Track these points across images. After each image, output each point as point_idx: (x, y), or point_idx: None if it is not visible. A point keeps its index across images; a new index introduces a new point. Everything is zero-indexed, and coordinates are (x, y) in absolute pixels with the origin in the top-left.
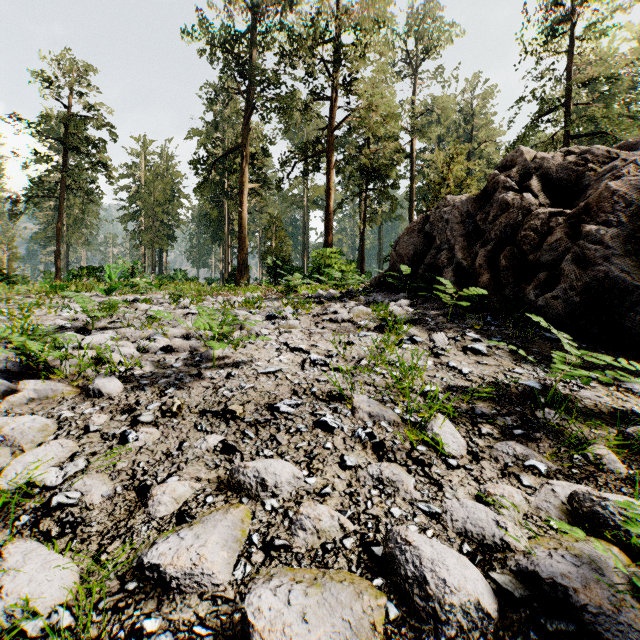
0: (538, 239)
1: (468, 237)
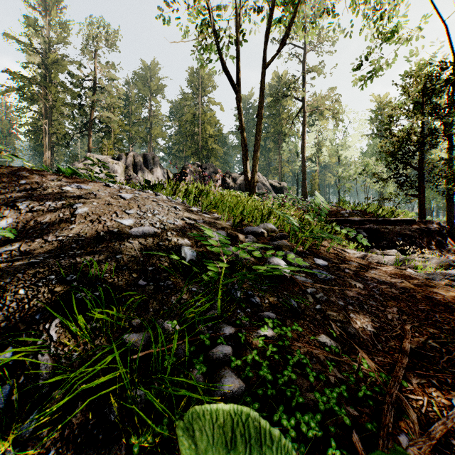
0: None
1: None
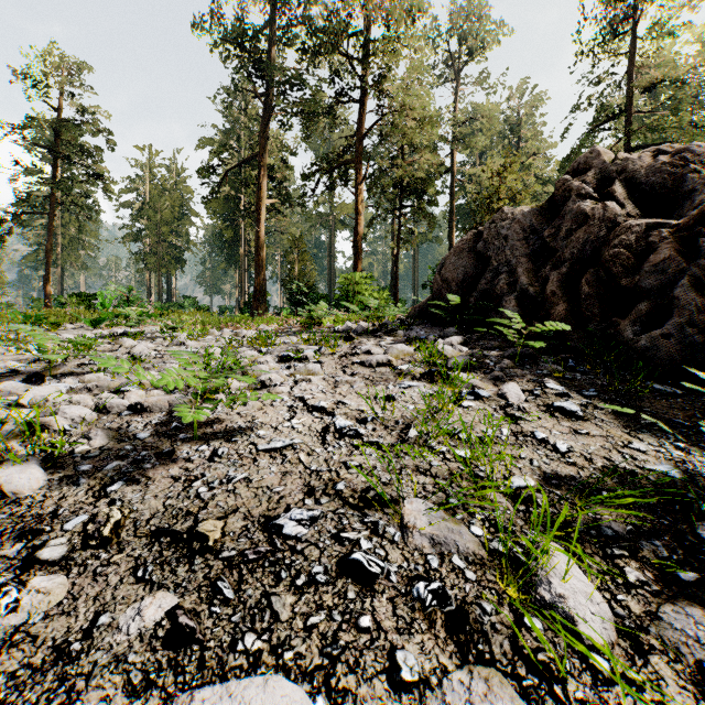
0: (634, 258)
1: (533, 257)
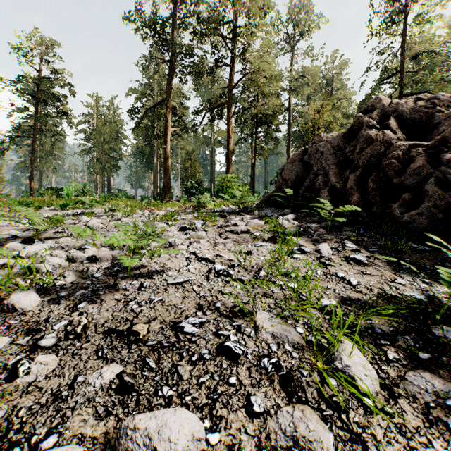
0: (401, 166)
1: (339, 165)
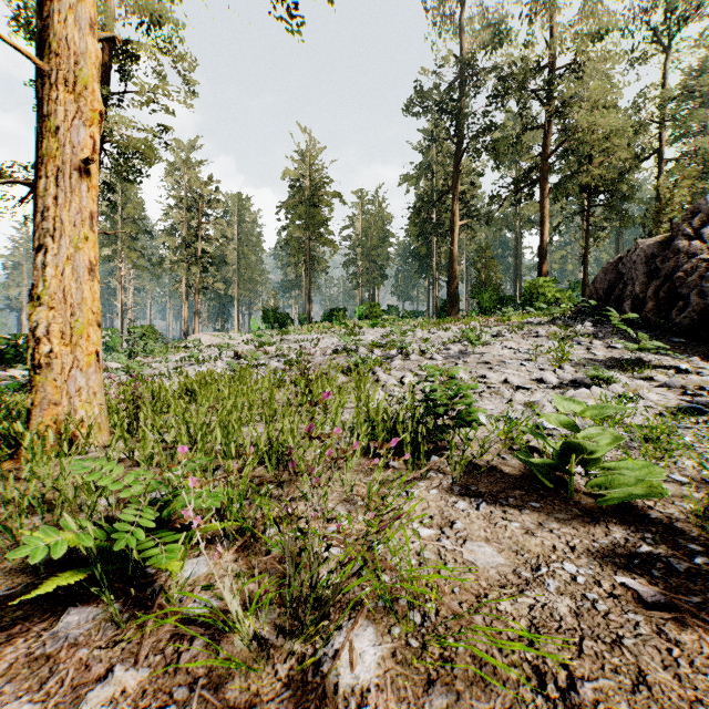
0: (684, 279)
1: (648, 274)
